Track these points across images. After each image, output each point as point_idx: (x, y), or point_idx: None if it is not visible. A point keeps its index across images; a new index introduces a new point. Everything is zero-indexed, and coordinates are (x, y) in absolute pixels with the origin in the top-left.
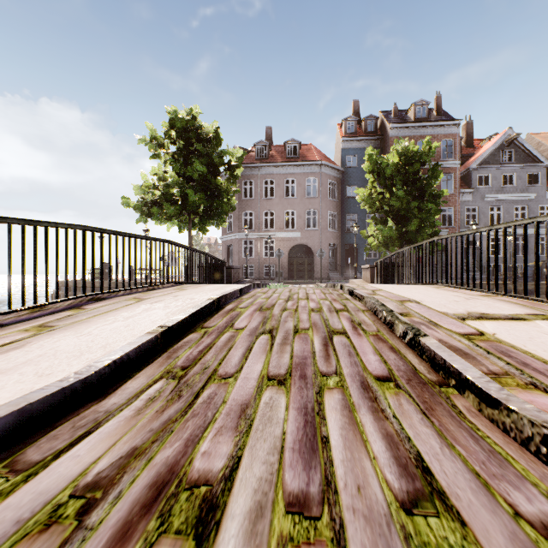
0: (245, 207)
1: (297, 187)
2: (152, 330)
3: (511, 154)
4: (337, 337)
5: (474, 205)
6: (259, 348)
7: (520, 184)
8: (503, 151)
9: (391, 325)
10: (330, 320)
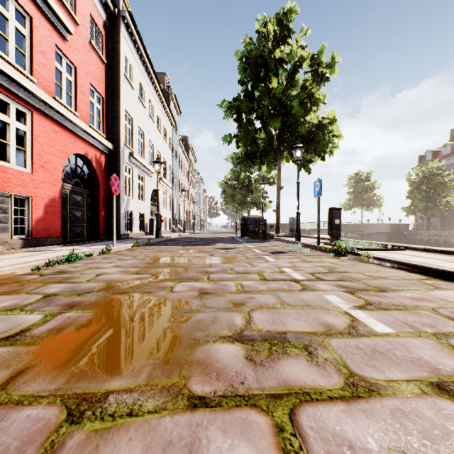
0: None
1: None
2: None
3: None
4: None
5: None
6: None
7: None
8: None
9: None
10: None
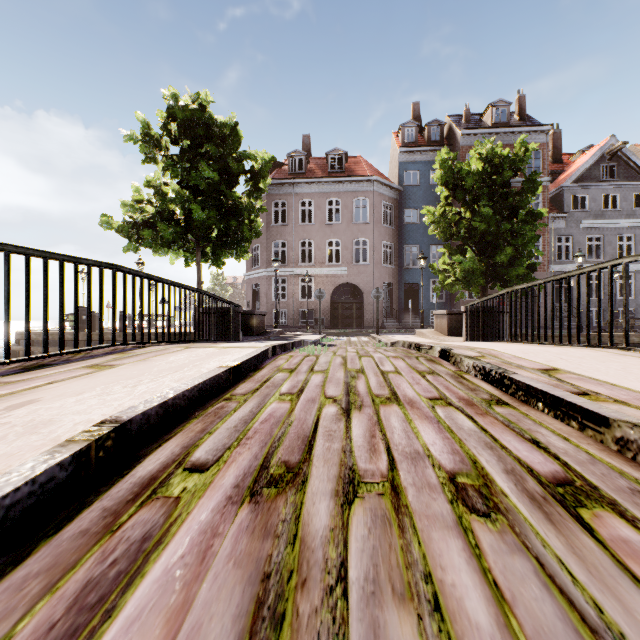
0: (275, 235)
1: (343, 209)
2: None
3: (614, 169)
4: None
5: (568, 233)
6: None
7: (625, 207)
8: (604, 166)
9: None
10: None
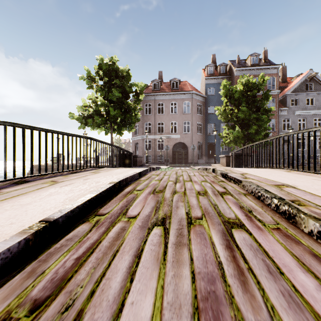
0: (146, 120)
1: (178, 107)
2: (28, 227)
3: (312, 86)
4: (237, 233)
5: (288, 117)
6: (150, 254)
7: (317, 104)
8: (307, 84)
9: (290, 217)
10: (219, 206)
